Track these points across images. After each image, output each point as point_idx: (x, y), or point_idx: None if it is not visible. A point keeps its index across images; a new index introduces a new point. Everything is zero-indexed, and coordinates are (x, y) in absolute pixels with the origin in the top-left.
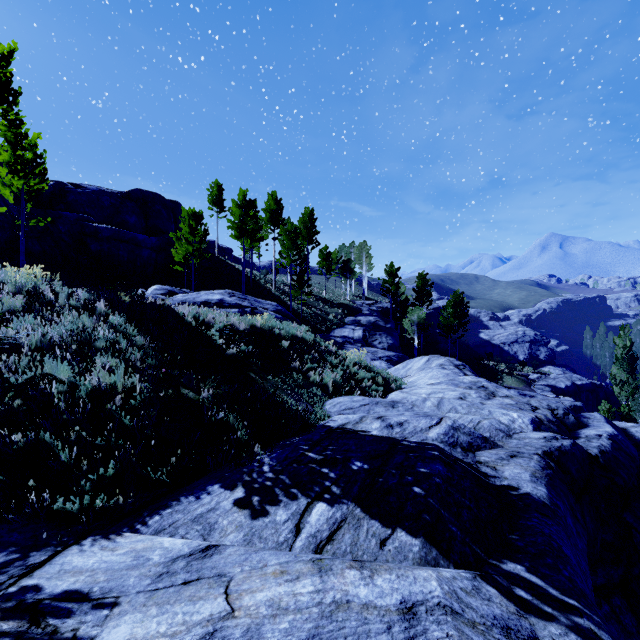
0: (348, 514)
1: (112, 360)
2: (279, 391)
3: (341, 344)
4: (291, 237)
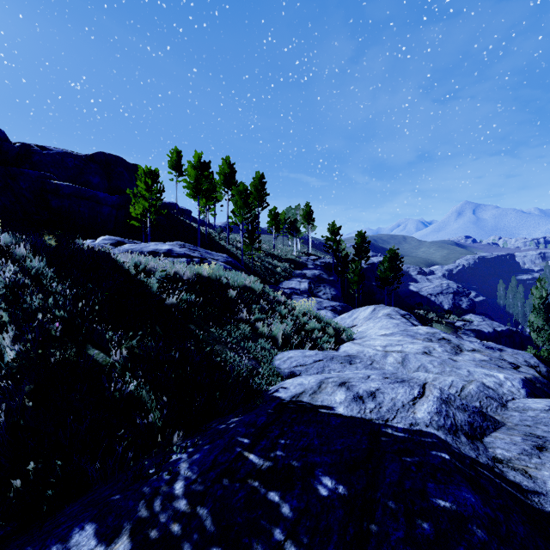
0: None
1: None
2: (222, 346)
3: (289, 295)
4: (243, 197)
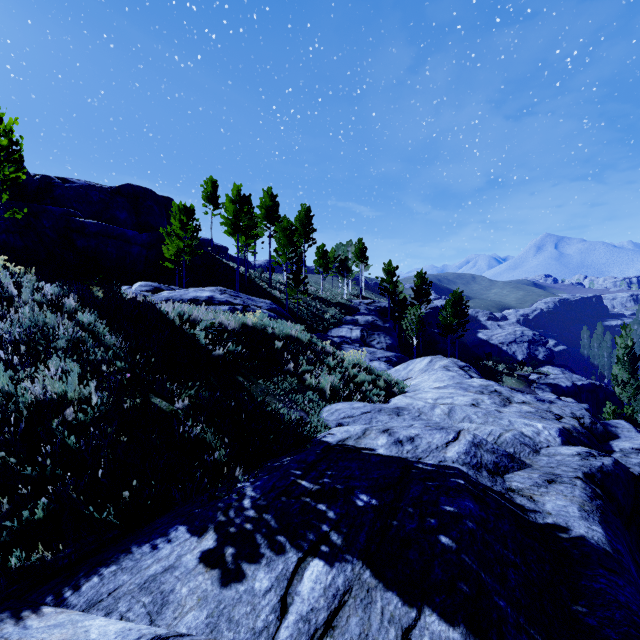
0: (354, 580)
1: (70, 364)
2: (270, 397)
3: (338, 344)
4: (287, 234)
